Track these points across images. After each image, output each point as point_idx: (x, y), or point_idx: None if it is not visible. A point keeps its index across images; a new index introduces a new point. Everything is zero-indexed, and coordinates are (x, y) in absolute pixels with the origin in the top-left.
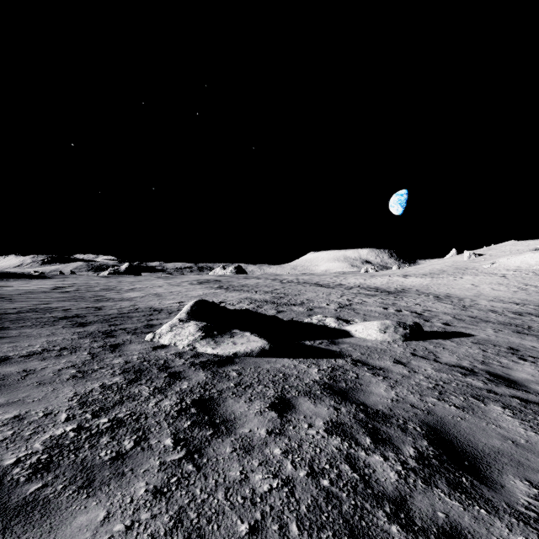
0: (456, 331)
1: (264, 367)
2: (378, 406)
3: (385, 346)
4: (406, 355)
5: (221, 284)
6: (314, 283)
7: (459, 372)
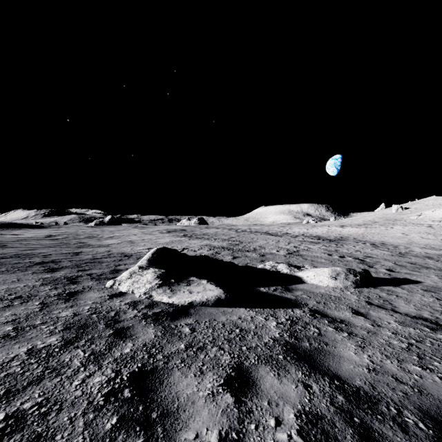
0: (401, 277)
1: (220, 320)
2: (355, 380)
3: (338, 293)
4: (362, 304)
5: (185, 233)
6: (264, 232)
7: (425, 326)
